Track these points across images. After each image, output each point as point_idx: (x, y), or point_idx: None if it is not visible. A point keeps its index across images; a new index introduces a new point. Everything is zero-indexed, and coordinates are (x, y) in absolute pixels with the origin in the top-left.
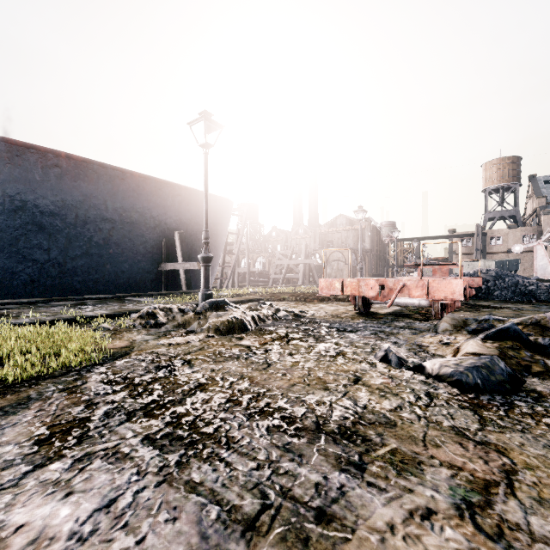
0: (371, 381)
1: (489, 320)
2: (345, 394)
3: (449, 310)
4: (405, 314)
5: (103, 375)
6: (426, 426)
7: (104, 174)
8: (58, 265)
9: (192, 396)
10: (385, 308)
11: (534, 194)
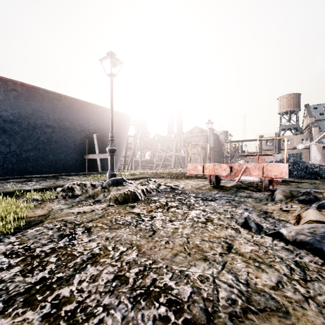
0: (242, 248)
1: (311, 192)
2: (223, 266)
3: (274, 184)
4: (243, 187)
5: (9, 246)
6: (320, 314)
7: (47, 97)
8: (16, 155)
9: (82, 272)
10: (229, 183)
11: (307, 115)
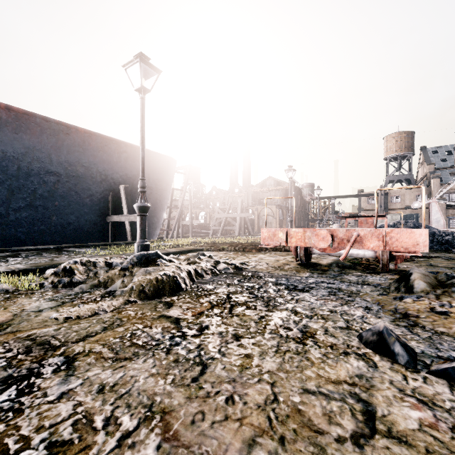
0: (397, 417)
1: None
2: None
3: (398, 262)
4: (348, 266)
5: None
6: None
7: (47, 128)
8: None
9: None
10: (324, 259)
11: (424, 162)
